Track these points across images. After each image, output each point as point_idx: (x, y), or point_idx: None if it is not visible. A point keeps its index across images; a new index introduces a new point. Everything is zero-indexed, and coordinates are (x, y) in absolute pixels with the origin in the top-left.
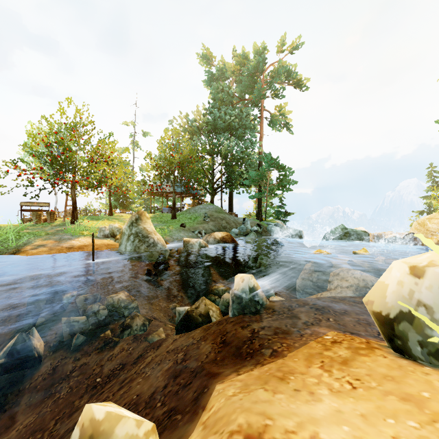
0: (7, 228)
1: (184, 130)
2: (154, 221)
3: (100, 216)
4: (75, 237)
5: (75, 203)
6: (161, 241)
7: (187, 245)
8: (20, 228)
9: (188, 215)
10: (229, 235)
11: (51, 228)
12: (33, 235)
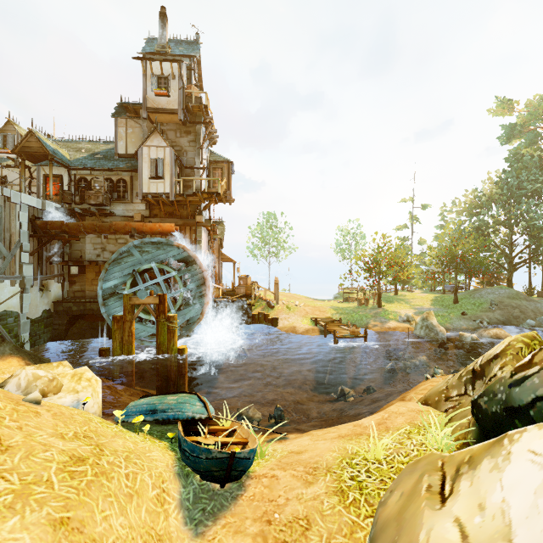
0: (351, 310)
1: (470, 206)
2: (436, 304)
3: (390, 297)
4: (387, 321)
5: (380, 294)
6: (443, 332)
7: (461, 337)
8: (356, 311)
9: (471, 299)
10: (503, 333)
11: (369, 311)
12: (366, 317)
